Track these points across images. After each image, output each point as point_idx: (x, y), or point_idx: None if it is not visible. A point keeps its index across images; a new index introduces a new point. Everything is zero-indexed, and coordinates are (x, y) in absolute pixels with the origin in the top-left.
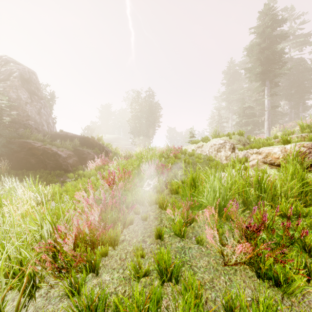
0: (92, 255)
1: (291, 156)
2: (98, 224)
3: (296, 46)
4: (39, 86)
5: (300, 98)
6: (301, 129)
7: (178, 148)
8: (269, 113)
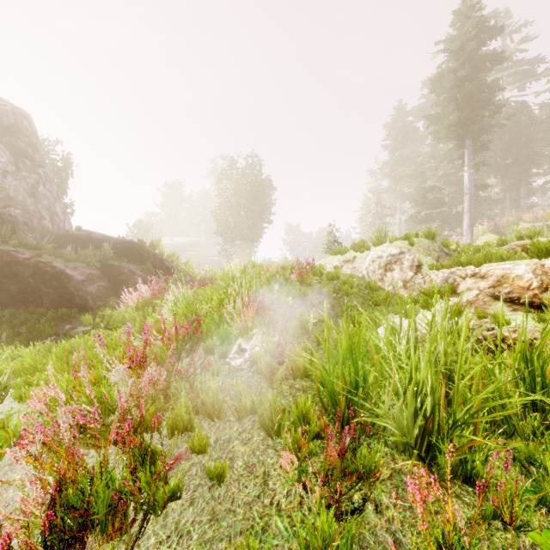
0: None
1: None
2: None
3: (514, 80)
4: (36, 141)
5: (522, 173)
6: None
7: (307, 263)
8: (471, 198)
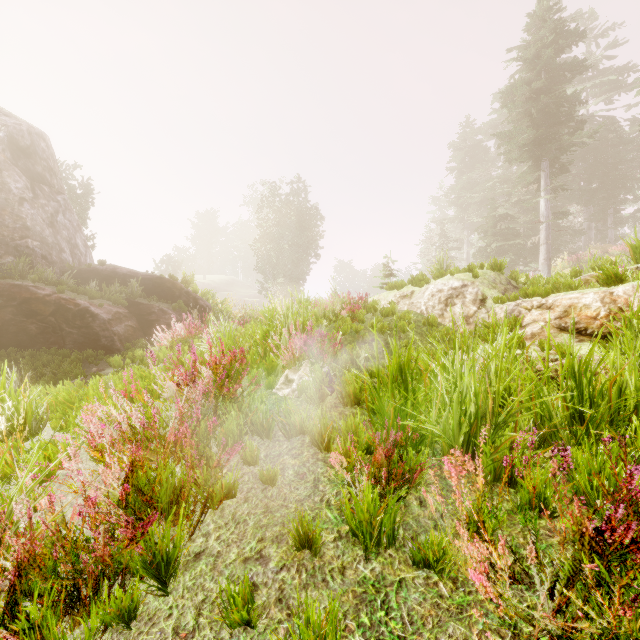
0: (65, 639)
1: (628, 312)
2: (114, 512)
3: (600, 92)
4: (54, 164)
5: (609, 200)
6: (634, 255)
7: (359, 298)
8: (548, 228)
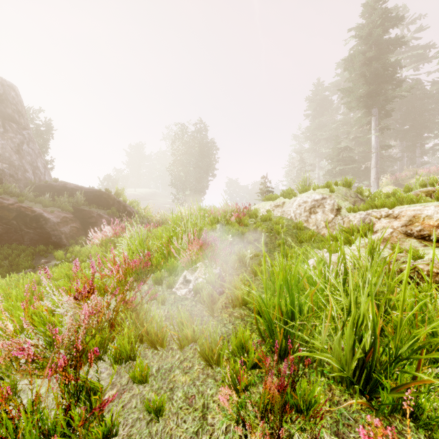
0: None
1: None
2: None
3: (410, 62)
4: (22, 108)
5: (417, 137)
6: None
7: (244, 208)
8: (377, 156)
